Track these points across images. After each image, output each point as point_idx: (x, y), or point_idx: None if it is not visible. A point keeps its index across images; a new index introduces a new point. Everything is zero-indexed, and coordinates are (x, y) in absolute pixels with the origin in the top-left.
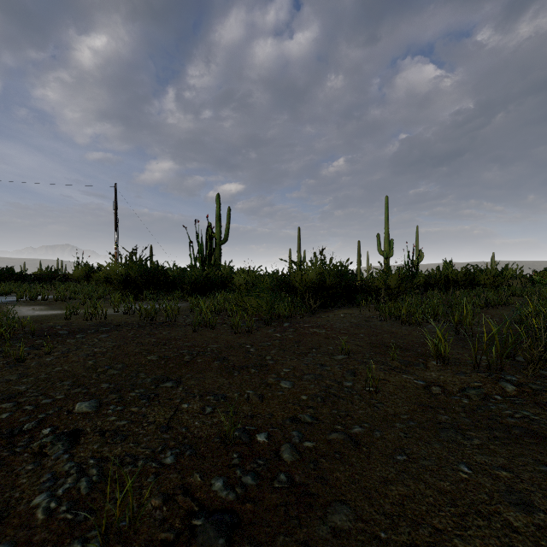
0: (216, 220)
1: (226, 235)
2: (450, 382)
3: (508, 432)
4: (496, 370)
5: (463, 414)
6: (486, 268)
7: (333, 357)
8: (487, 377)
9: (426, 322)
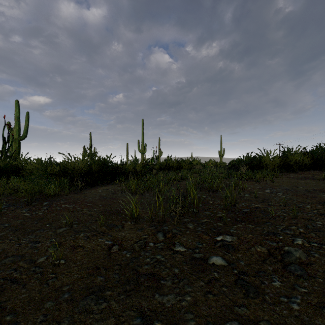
0: (15, 121)
1: (25, 133)
2: (130, 238)
3: (137, 281)
4: (161, 223)
5: (118, 270)
6: (186, 160)
7: (57, 231)
8: (154, 229)
9: (147, 192)
